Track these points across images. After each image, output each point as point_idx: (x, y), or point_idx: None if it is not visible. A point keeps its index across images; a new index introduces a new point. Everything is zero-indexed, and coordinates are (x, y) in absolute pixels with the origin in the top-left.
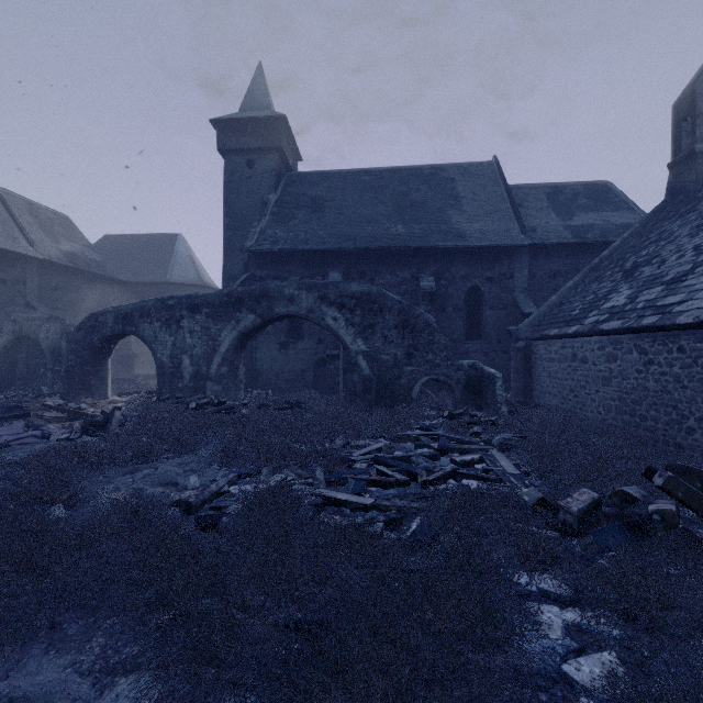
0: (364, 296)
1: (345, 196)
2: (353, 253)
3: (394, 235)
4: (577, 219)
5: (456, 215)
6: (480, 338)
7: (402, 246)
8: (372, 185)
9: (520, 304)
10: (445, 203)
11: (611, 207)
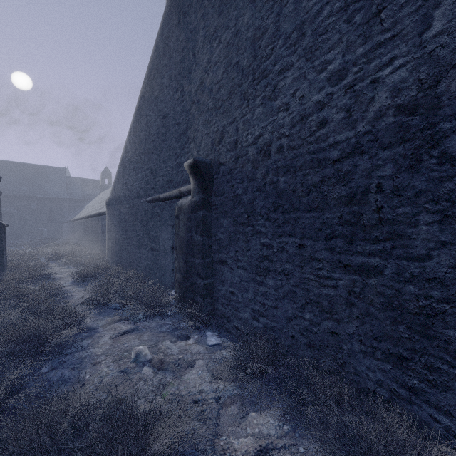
0: (8, 212)
1: (1, 172)
2: (4, 195)
3: (22, 191)
4: (86, 191)
5: (47, 186)
6: (54, 222)
7: (24, 195)
8: (14, 169)
9: (64, 214)
10: (43, 181)
11: (98, 189)
